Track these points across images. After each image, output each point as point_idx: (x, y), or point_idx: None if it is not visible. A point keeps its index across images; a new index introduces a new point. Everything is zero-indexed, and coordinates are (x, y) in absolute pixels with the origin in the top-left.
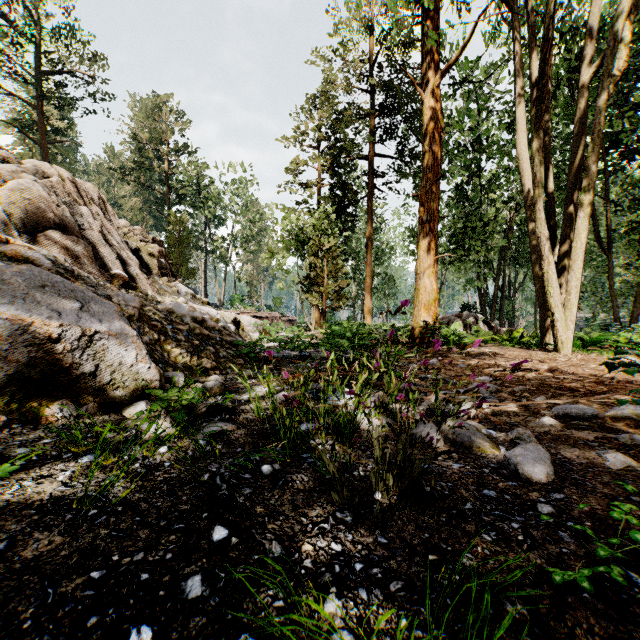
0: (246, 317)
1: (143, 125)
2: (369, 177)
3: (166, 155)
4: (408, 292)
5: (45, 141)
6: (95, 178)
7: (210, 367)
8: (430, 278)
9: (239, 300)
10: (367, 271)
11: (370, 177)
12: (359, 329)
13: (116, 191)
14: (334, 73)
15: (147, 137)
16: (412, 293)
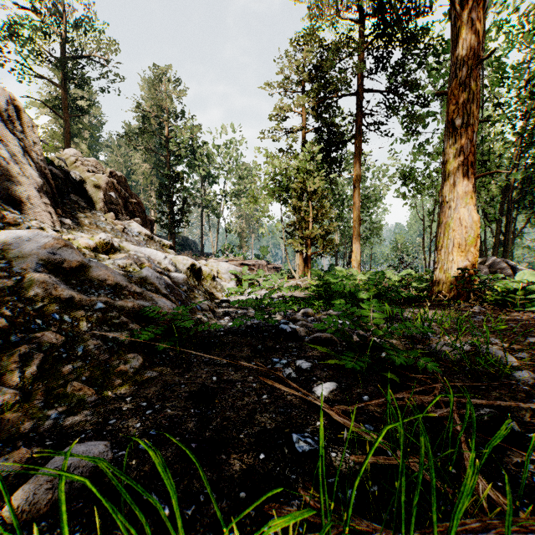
0: (224, 264)
1: (152, 102)
2: (357, 115)
3: (166, 121)
4: (391, 240)
5: (65, 114)
6: (115, 150)
7: None
8: (468, 206)
9: (229, 249)
10: (354, 215)
11: (358, 115)
12: (374, 281)
13: (130, 159)
14: (320, 1)
15: (149, 106)
16: (395, 241)
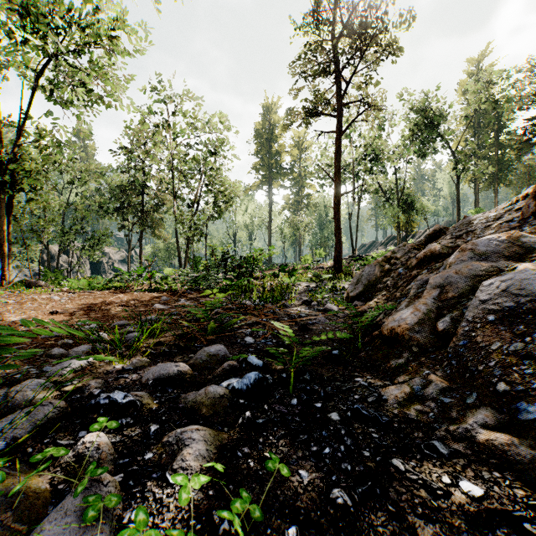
0: None
1: None
2: None
3: None
4: None
5: None
6: None
7: (361, 313)
8: None
9: None
10: None
11: None
12: None
13: None
14: None
15: None
16: None
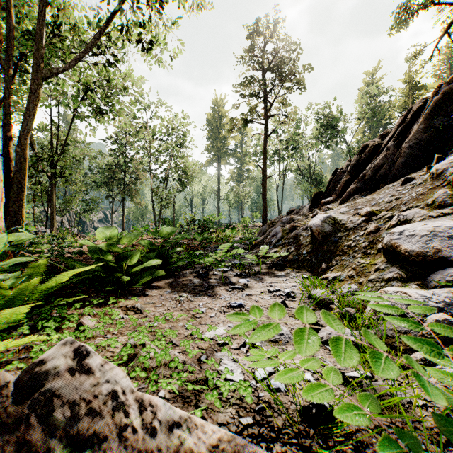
0: None
1: None
2: None
3: None
4: None
5: None
6: None
7: None
8: None
9: None
10: None
11: None
12: None
13: None
14: None
15: None
16: None
